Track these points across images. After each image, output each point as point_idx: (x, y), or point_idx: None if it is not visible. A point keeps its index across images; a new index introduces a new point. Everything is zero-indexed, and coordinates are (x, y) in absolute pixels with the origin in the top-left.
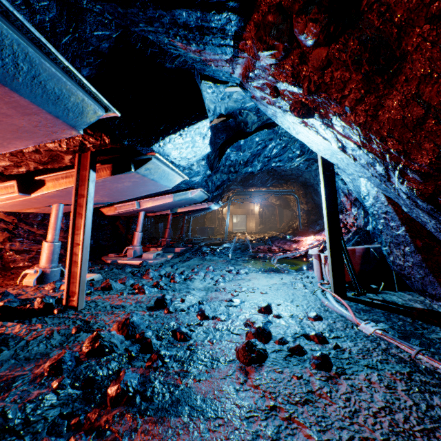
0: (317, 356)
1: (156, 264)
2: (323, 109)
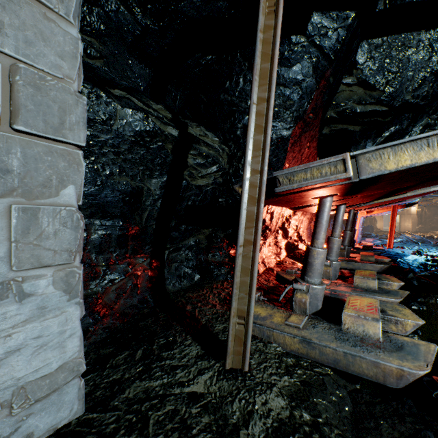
0: None
1: (376, 244)
2: None
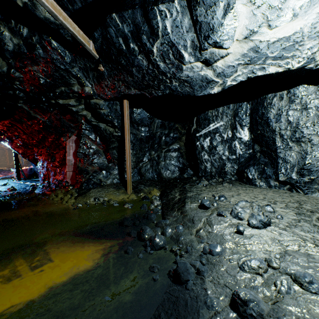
0: (2, 184)
1: None
2: (3, 141)
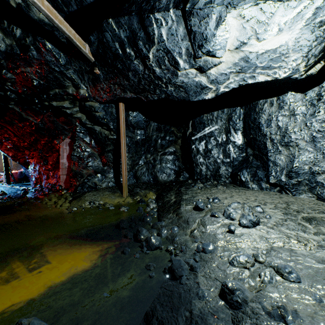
0: None
1: None
2: None
